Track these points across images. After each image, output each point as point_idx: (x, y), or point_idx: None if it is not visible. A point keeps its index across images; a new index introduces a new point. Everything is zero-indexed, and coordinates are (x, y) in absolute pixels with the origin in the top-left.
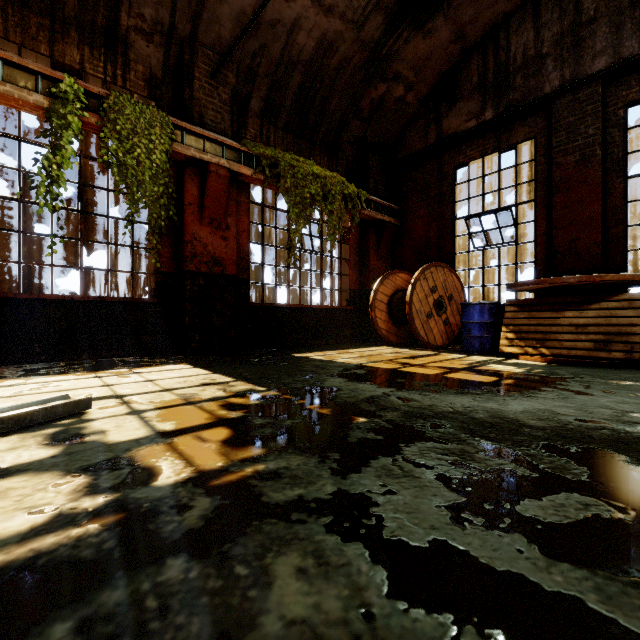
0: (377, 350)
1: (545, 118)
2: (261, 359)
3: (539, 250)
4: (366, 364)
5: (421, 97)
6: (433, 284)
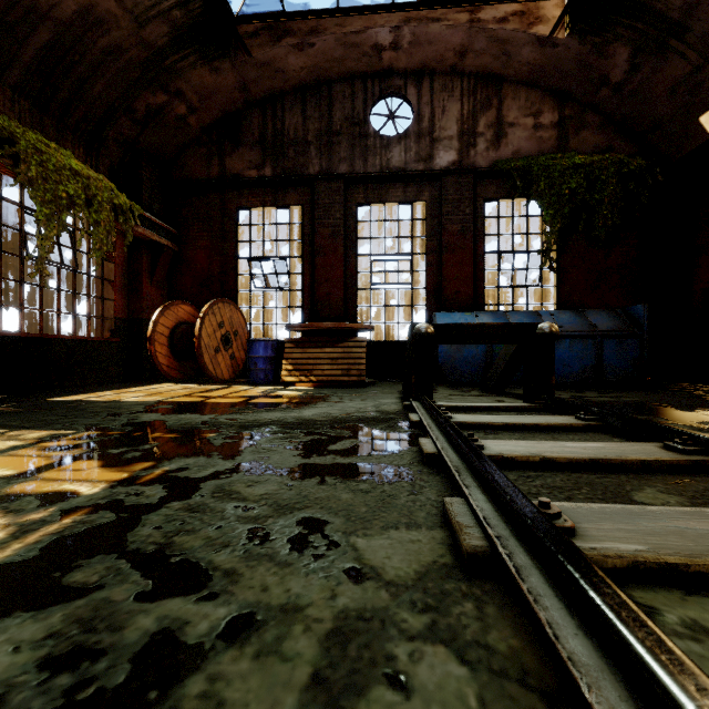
0: (163, 387)
1: (310, 193)
2: (4, 408)
3: (306, 298)
4: (166, 400)
5: (204, 125)
6: (221, 319)
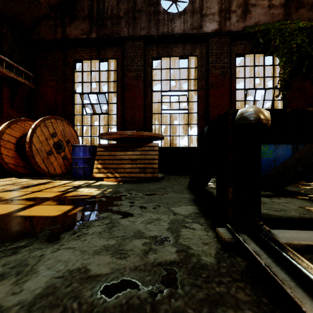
0: None
1: (121, 50)
2: None
3: (119, 119)
4: None
5: (50, 4)
6: (53, 131)
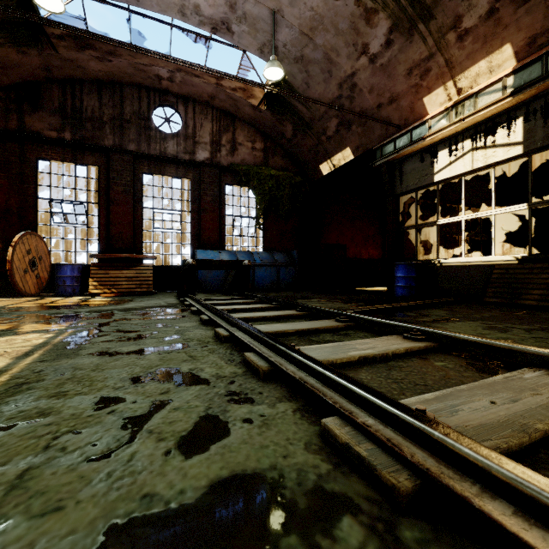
0: None
1: (105, 158)
2: None
3: (102, 234)
4: (8, 306)
5: (3, 84)
6: (29, 247)
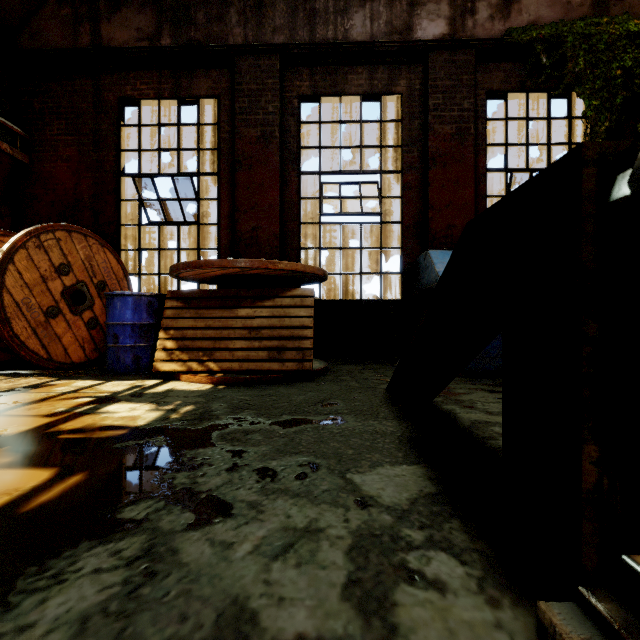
0: None
1: (229, 78)
2: None
3: (223, 235)
4: None
5: None
6: (62, 260)
